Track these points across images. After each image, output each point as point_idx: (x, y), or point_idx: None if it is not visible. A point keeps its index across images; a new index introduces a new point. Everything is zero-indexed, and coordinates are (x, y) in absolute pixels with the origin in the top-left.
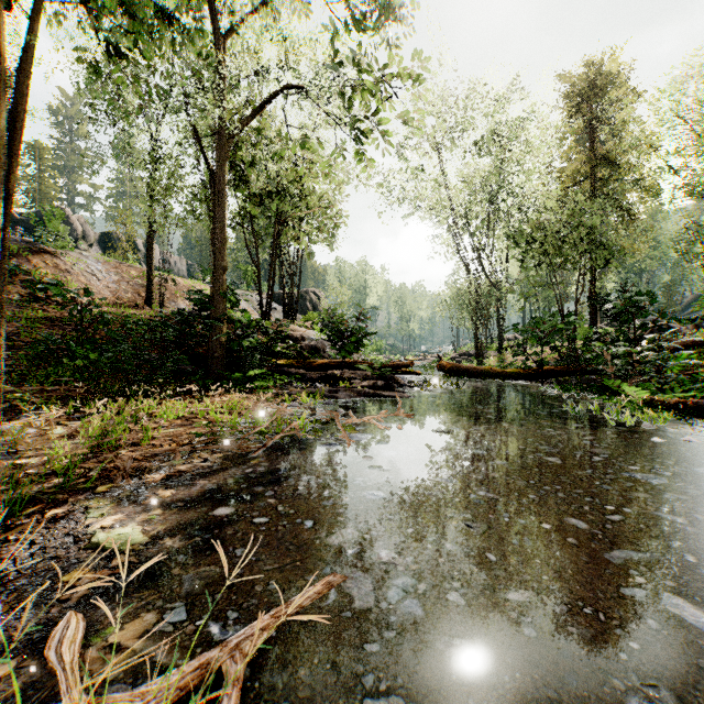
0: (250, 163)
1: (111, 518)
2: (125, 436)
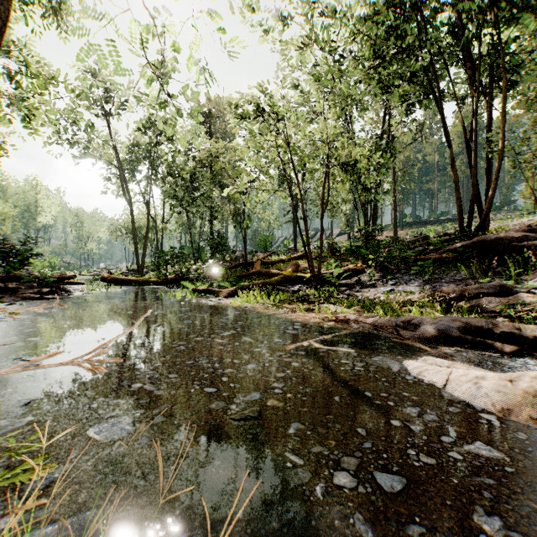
0: None
1: None
2: None
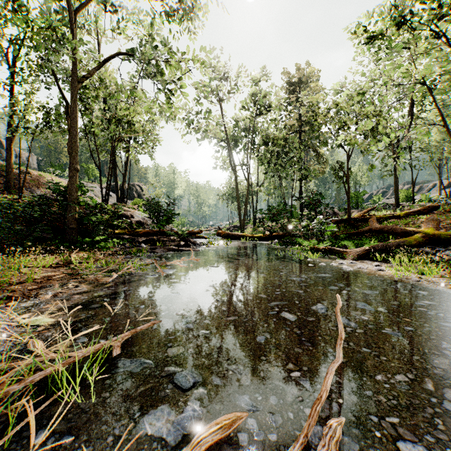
0: (94, 98)
1: (27, 314)
2: (16, 277)
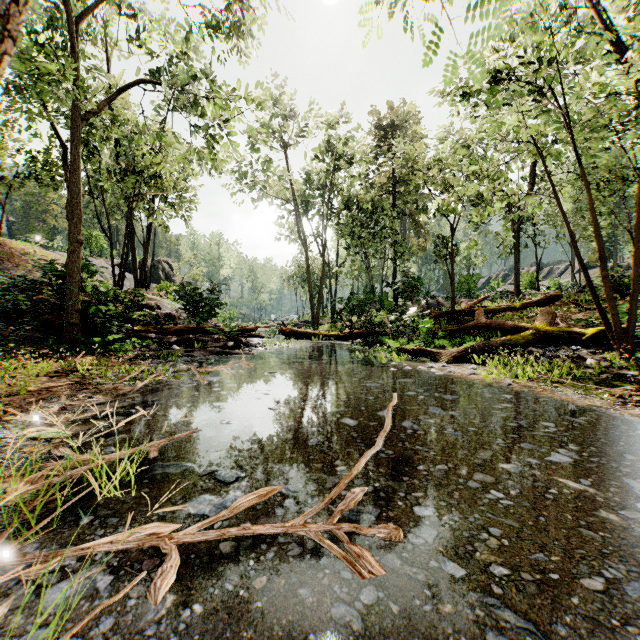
0: (102, 138)
1: (34, 428)
2: (6, 387)
